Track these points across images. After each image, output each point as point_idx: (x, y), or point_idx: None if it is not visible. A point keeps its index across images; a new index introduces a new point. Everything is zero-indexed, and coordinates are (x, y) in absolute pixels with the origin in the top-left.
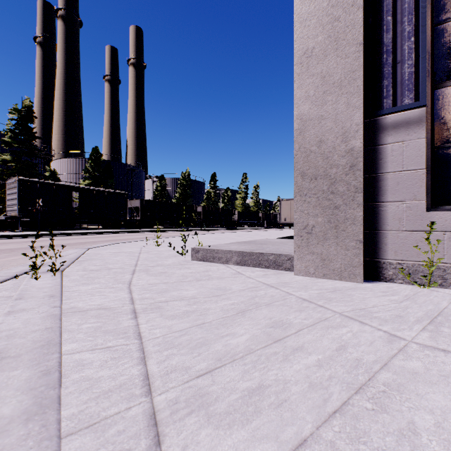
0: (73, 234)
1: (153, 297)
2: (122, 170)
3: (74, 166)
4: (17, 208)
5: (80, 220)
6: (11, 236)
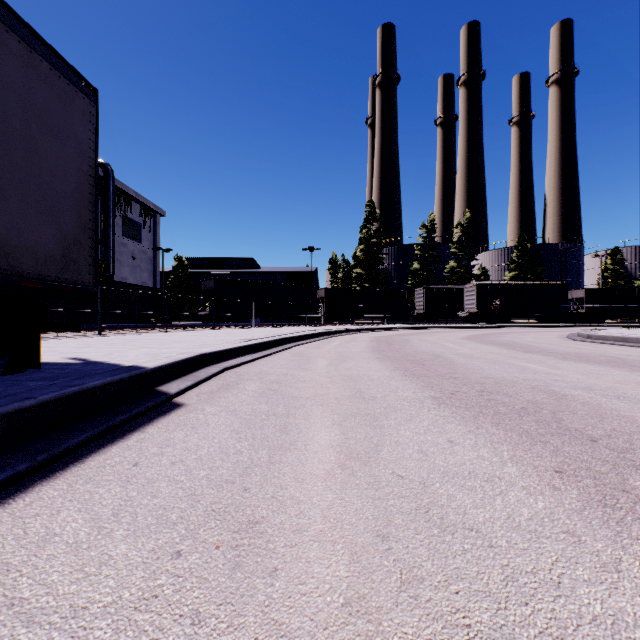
0: (525, 326)
1: (635, 333)
2: (552, 252)
3: (495, 258)
4: (475, 306)
5: (519, 315)
6: (489, 327)
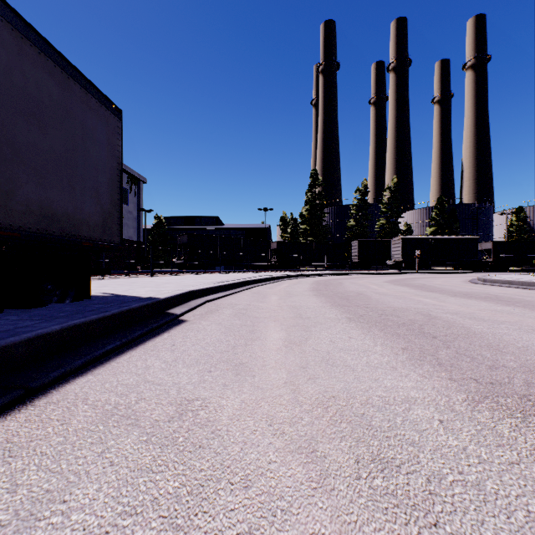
0: (441, 273)
1: (522, 278)
2: (466, 210)
3: (418, 216)
4: (400, 256)
5: (437, 263)
6: (411, 273)
